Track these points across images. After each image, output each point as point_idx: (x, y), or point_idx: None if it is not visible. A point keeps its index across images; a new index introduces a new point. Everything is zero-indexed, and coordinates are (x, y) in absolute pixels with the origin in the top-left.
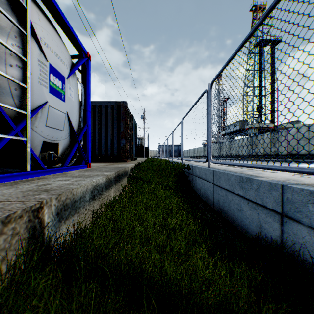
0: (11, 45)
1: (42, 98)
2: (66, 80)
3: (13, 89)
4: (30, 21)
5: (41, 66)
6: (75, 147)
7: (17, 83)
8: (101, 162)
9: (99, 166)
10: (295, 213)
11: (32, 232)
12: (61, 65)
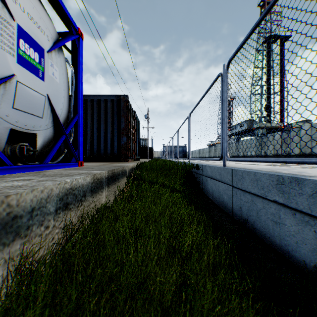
0: None
1: (6, 68)
2: (46, 54)
3: None
4: None
5: (4, 25)
6: (60, 141)
7: None
8: (100, 162)
9: (94, 165)
10: None
11: None
12: (37, 33)
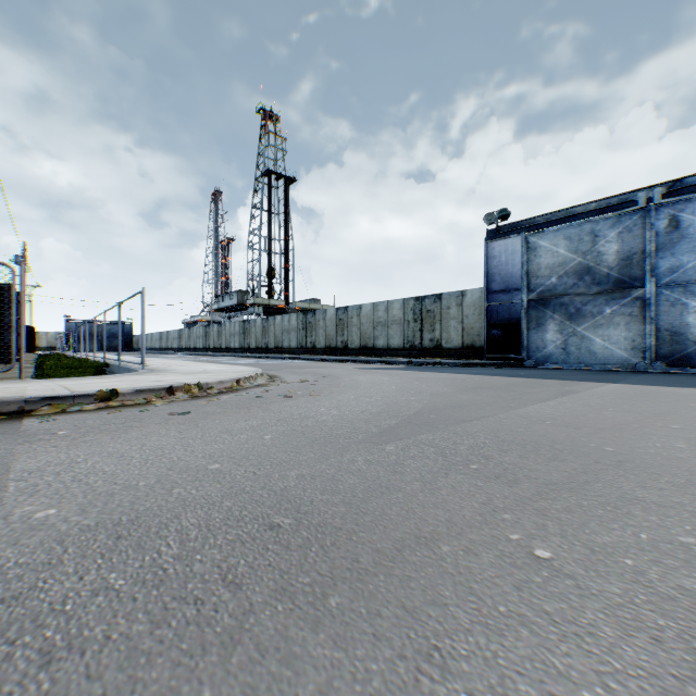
0: None
1: None
2: None
3: None
4: None
5: None
6: None
7: None
8: None
9: None
10: None
11: None
12: None
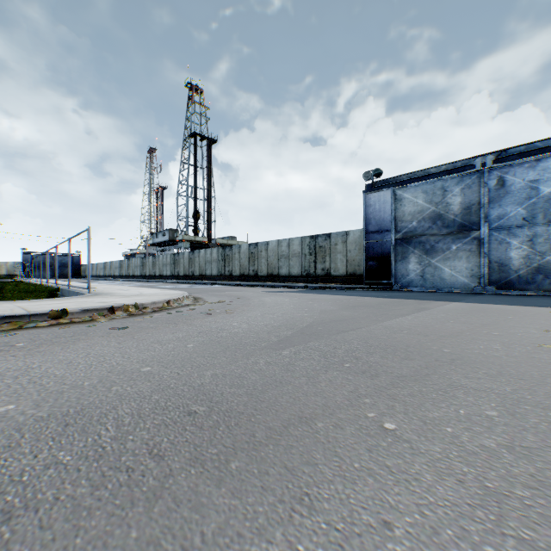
0: None
1: None
2: None
3: None
4: None
5: None
6: None
7: None
8: None
9: None
10: None
11: None
12: None
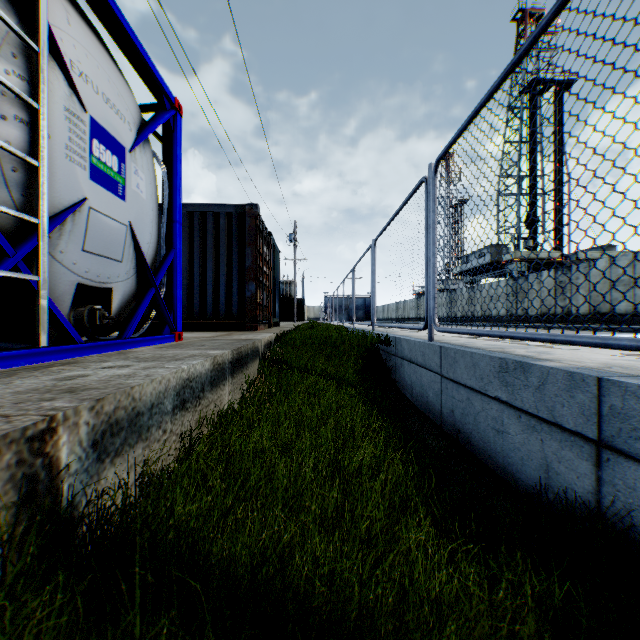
0: (4, 74)
1: (75, 190)
2: (128, 155)
3: (8, 169)
4: (46, 22)
5: (73, 123)
6: (148, 298)
7: (16, 155)
8: (205, 330)
9: (200, 338)
10: (631, 440)
11: (27, 489)
12: (116, 123)
